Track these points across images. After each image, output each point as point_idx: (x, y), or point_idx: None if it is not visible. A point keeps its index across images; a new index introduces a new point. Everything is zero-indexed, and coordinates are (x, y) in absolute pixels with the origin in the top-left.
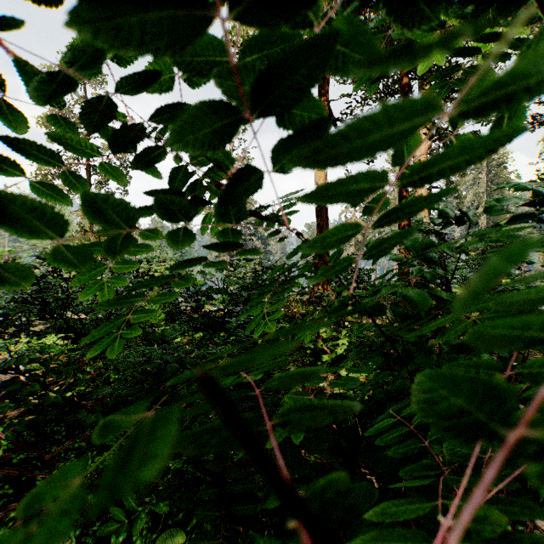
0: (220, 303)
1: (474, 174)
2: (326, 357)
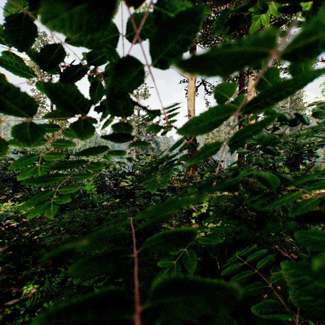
0: (130, 181)
1: (283, 104)
2: (195, 214)
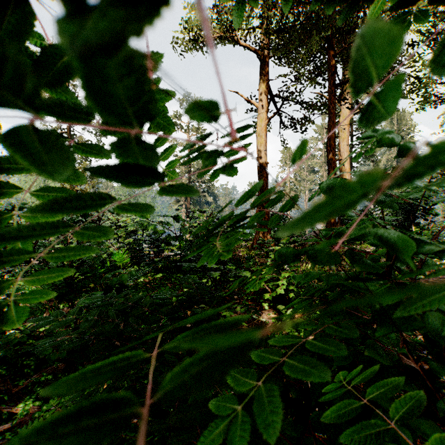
0: (177, 248)
1: None
2: (268, 295)
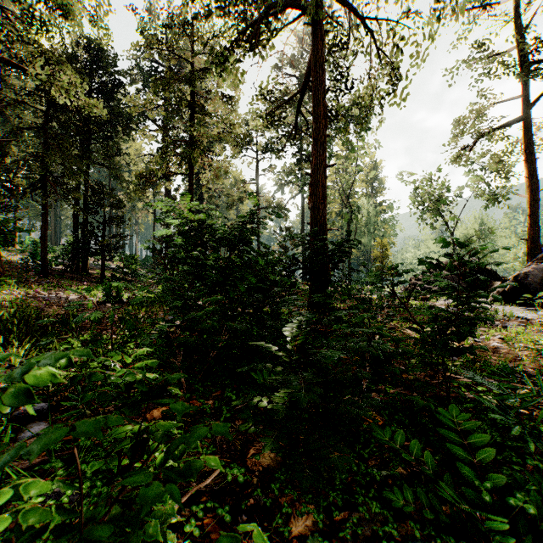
0: None
1: None
2: None
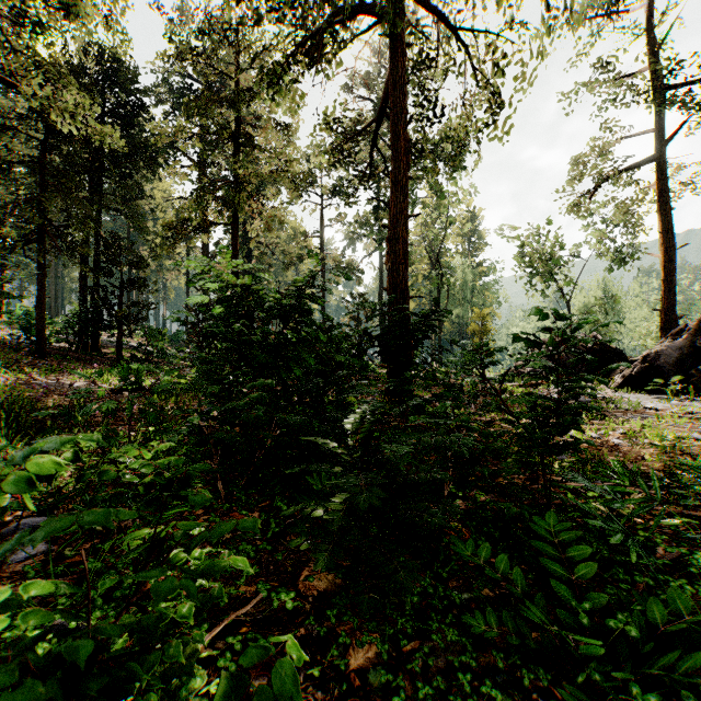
0: None
1: None
2: None
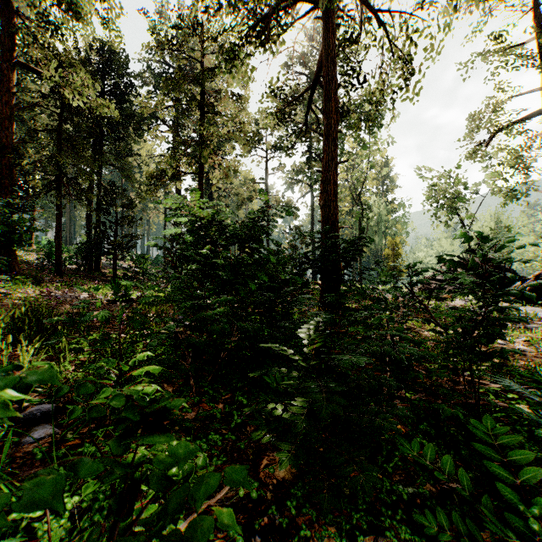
0: None
1: None
2: None
